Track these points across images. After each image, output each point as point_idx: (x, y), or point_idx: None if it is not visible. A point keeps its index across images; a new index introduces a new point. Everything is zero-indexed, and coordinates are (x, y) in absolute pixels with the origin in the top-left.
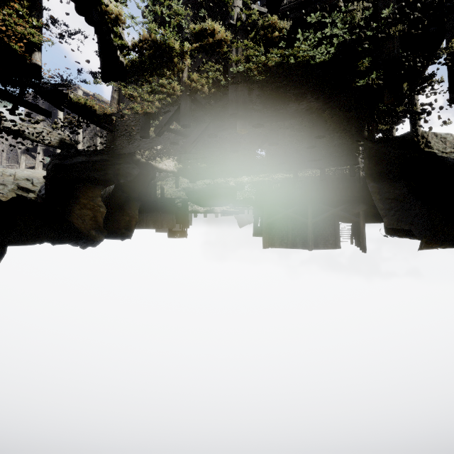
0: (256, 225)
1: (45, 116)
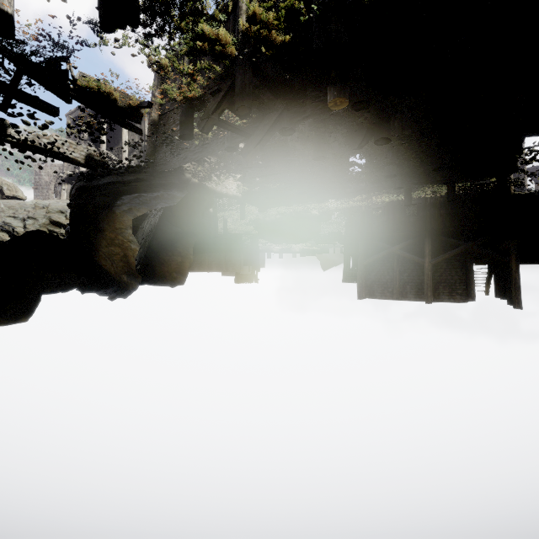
0: (347, 267)
1: (51, 115)
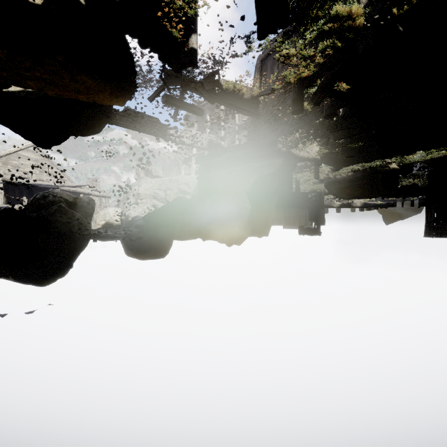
0: (430, 221)
1: (199, 115)
